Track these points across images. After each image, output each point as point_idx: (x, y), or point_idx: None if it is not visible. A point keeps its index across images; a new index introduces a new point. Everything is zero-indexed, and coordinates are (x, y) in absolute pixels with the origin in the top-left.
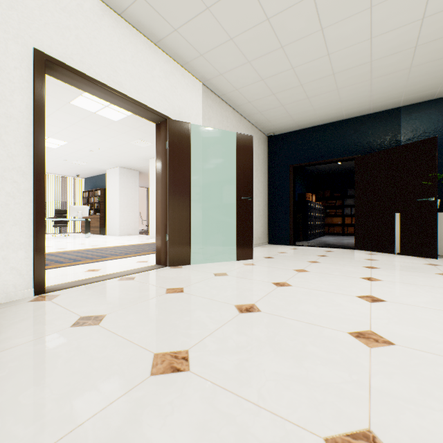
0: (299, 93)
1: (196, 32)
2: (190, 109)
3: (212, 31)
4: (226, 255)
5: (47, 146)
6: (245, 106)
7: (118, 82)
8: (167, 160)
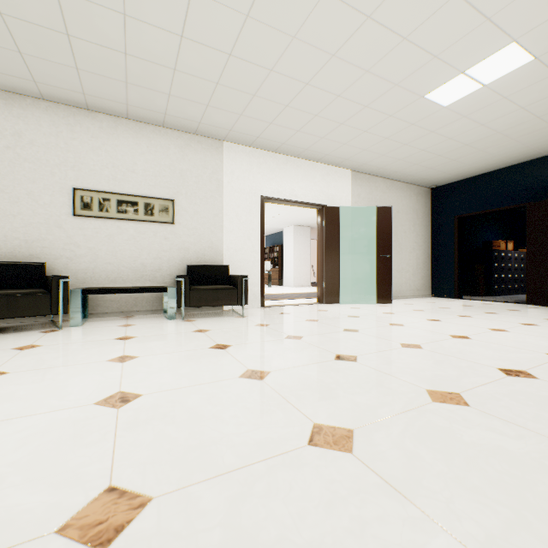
0: (441, 159)
1: (340, 152)
2: (341, 193)
3: (350, 150)
4: (373, 301)
5: None
6: (393, 174)
7: (294, 195)
8: (324, 234)
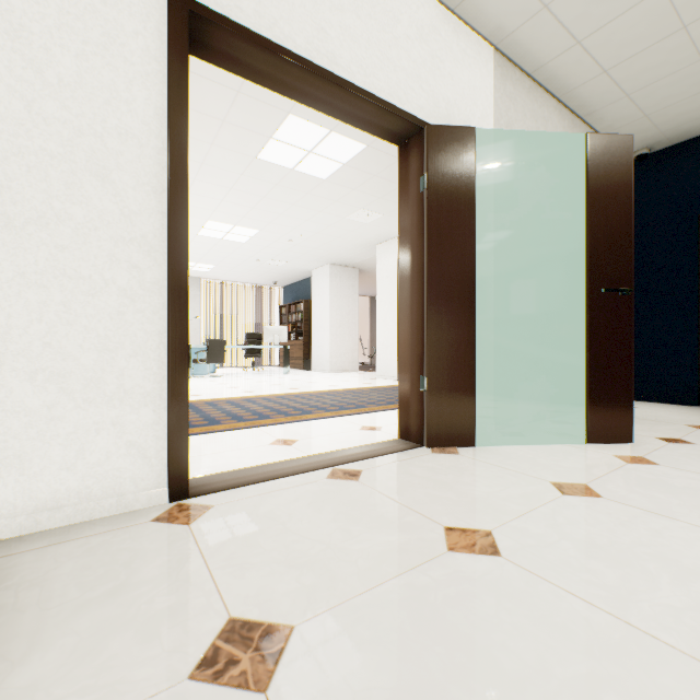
0: None
1: None
2: (469, 106)
3: None
4: (548, 425)
5: (234, 240)
6: (590, 86)
7: (326, 54)
8: (424, 217)
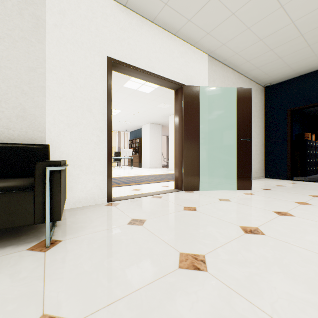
0: (298, 43)
1: (204, 17)
2: (199, 76)
3: (217, 12)
4: (227, 185)
5: None
6: (243, 65)
7: (151, 67)
8: (183, 115)
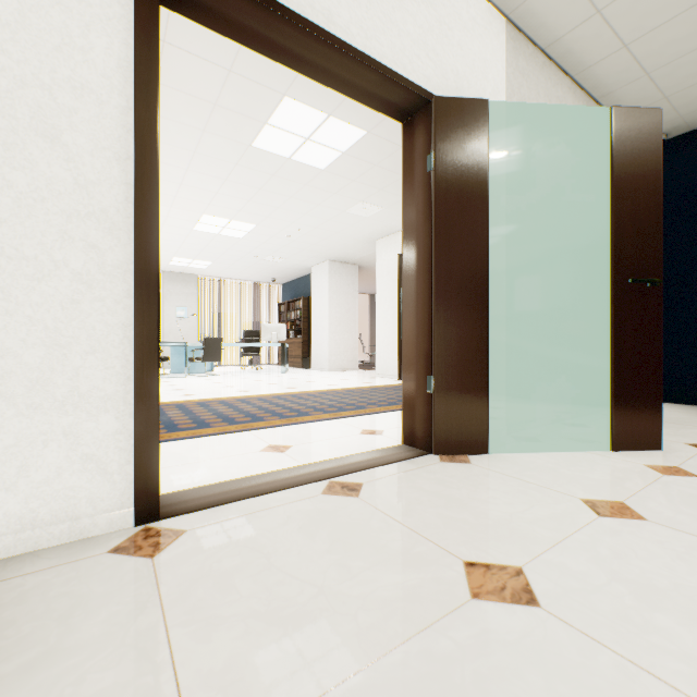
0: None
1: None
2: (480, 80)
3: None
4: (564, 429)
5: (231, 235)
6: (608, 63)
7: (322, 11)
8: (431, 199)
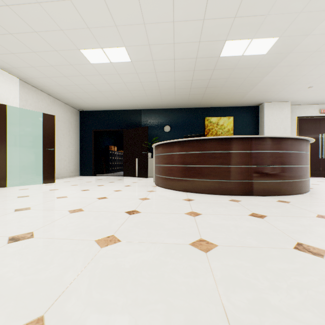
0: (87, 95)
1: (8, 59)
2: (9, 94)
3: (19, 61)
4: (40, 182)
5: None
6: (56, 94)
7: None
8: None
